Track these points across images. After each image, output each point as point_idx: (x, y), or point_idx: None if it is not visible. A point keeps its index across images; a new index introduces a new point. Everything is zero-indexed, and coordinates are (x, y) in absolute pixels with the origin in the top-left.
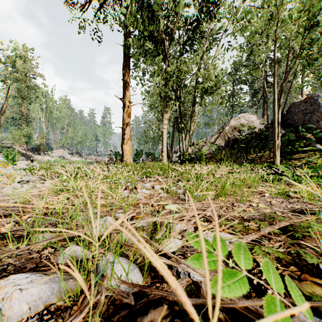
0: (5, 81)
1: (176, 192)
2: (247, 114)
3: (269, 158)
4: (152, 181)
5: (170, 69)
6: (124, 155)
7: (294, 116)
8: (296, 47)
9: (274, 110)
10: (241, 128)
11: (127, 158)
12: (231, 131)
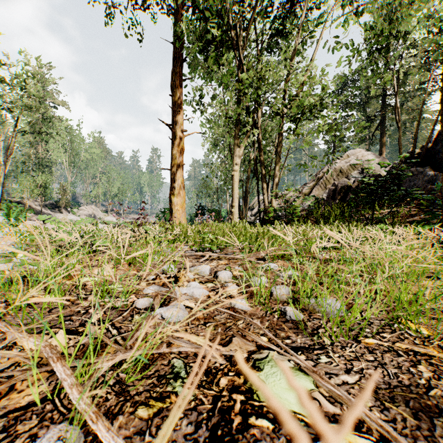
0: (11, 109)
1: (273, 296)
2: (360, 150)
3: (410, 216)
4: (214, 258)
5: (244, 76)
6: (173, 211)
7: None
8: None
9: None
10: (350, 172)
11: (177, 217)
12: (336, 176)
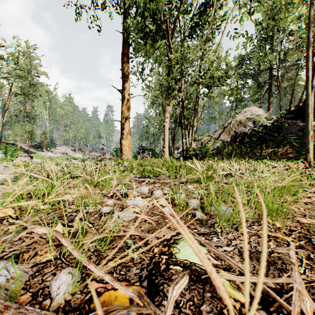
0: (7, 78)
1: (188, 205)
2: (254, 108)
3: (286, 154)
4: (151, 183)
5: (172, 56)
6: (123, 150)
7: (314, 106)
8: (314, 29)
9: (307, 92)
10: (247, 122)
11: (125, 154)
12: (237, 125)
